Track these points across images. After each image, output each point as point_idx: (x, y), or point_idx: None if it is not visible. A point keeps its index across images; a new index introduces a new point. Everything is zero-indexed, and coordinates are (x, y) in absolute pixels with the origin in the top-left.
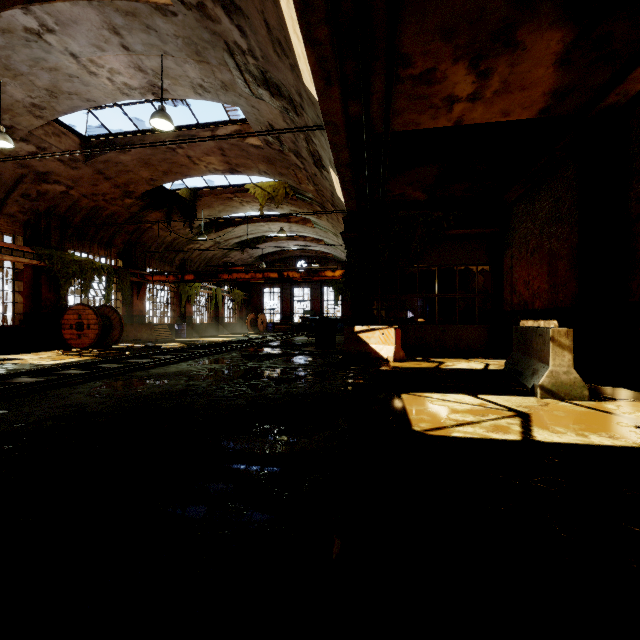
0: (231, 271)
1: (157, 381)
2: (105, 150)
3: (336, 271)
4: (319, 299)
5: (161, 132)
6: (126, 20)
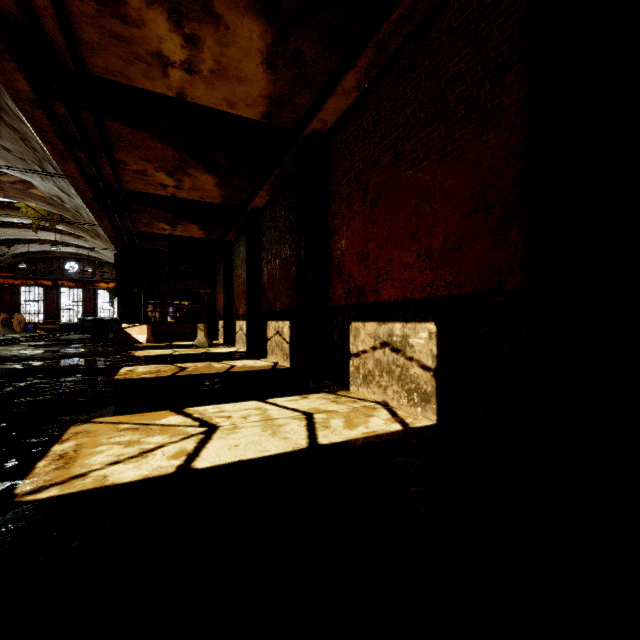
0: None
1: None
2: None
3: (110, 283)
4: (93, 300)
5: None
6: None
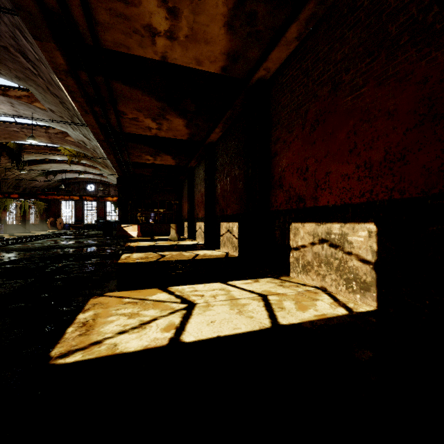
0: (47, 194)
1: (39, 244)
2: (4, 150)
3: (114, 198)
4: (103, 209)
5: (11, 123)
6: (20, 103)
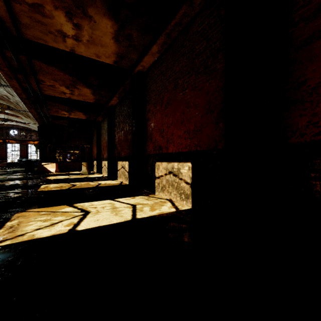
0: None
1: None
2: None
3: (35, 141)
4: (25, 150)
5: None
6: None
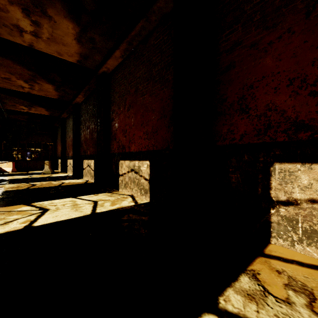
0: None
1: None
2: None
3: None
4: None
5: None
6: None
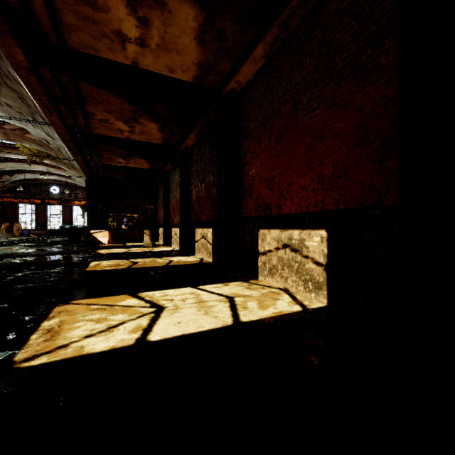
0: (2, 196)
1: None
2: None
3: (82, 201)
4: (69, 213)
5: None
6: None
